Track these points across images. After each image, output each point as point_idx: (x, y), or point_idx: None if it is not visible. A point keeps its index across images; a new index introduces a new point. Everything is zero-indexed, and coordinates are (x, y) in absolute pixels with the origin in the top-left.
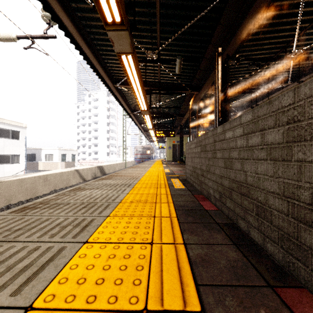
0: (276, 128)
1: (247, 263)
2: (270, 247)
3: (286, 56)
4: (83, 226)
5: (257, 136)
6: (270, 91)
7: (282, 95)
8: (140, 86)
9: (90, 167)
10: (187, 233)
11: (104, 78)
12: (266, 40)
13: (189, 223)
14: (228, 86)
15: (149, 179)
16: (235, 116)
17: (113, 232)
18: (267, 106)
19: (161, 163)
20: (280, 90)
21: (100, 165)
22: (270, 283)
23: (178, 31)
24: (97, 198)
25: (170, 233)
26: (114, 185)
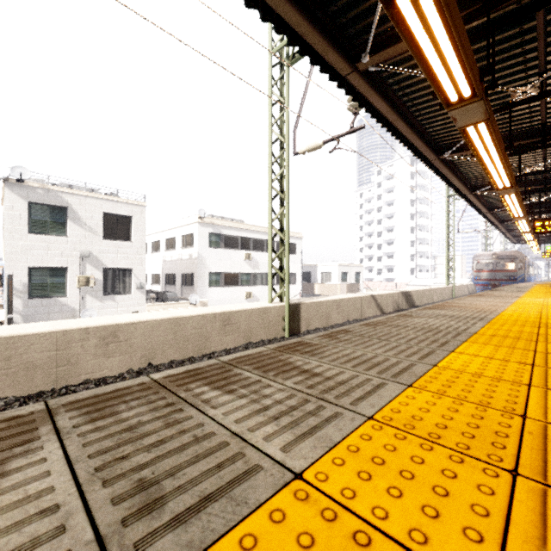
0: None
1: None
2: None
3: None
4: (441, 343)
5: None
6: None
7: None
8: (497, 154)
9: (390, 293)
10: None
11: (423, 152)
12: None
13: None
14: None
15: (520, 315)
16: None
17: (479, 351)
18: None
19: (549, 290)
20: None
21: (406, 289)
22: None
23: None
24: (438, 326)
25: None
26: (453, 316)
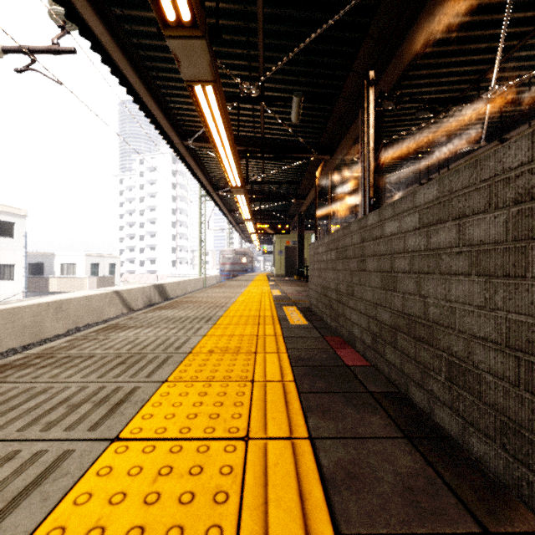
0: (490, 212)
1: (436, 480)
2: (477, 445)
3: (479, 97)
4: (115, 404)
5: (450, 229)
6: (451, 156)
7: (505, 146)
8: (229, 144)
9: (141, 286)
10: (315, 415)
11: (166, 129)
12: (446, 67)
13: (318, 394)
14: (382, 146)
15: (245, 307)
16: (391, 199)
17: (172, 414)
18: (470, 171)
19: (265, 278)
20: (468, 155)
21: (160, 282)
22: (486, 527)
23: (295, 46)
24: (146, 345)
25: (282, 414)
26: (180, 319)
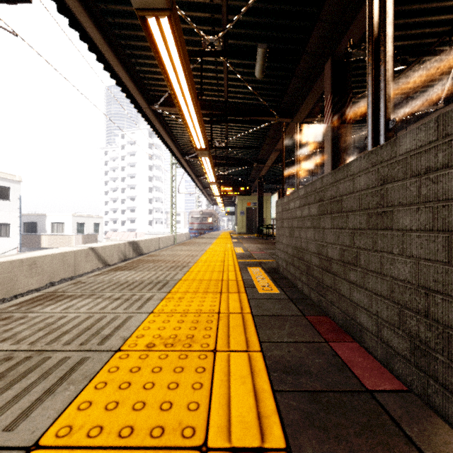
0: None
1: None
2: None
3: (451, 48)
4: None
5: None
6: (404, 121)
7: None
8: (192, 100)
9: (116, 243)
10: None
11: (133, 92)
12: (418, 16)
13: None
14: (350, 100)
15: (207, 268)
16: None
17: None
18: None
19: (229, 236)
20: (423, 118)
21: (135, 239)
22: None
23: None
24: (65, 332)
25: None
26: (132, 284)
